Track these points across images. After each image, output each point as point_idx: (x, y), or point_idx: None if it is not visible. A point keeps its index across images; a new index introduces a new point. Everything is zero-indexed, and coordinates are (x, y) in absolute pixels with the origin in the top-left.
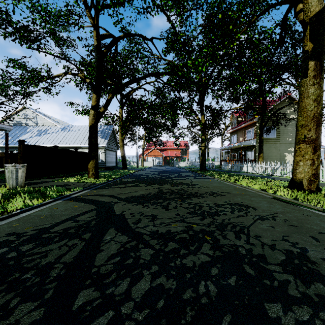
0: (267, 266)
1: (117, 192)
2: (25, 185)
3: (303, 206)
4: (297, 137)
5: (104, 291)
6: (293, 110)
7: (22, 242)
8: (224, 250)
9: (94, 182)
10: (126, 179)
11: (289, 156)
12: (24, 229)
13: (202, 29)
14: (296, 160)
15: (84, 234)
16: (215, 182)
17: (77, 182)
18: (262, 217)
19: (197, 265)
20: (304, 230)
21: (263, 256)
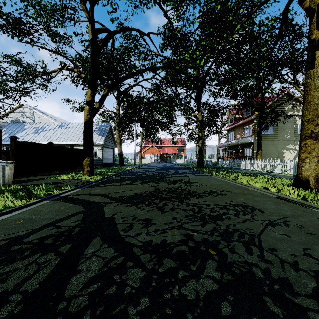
0: (296, 300)
1: (110, 191)
2: (15, 183)
3: (314, 208)
4: (302, 132)
5: None
6: (291, 107)
7: None
8: (234, 270)
9: (88, 180)
10: (122, 176)
11: (287, 153)
12: None
13: (199, 25)
14: (301, 156)
15: (62, 245)
16: (214, 180)
17: (71, 180)
18: (272, 222)
19: (202, 298)
20: None
21: (287, 281)
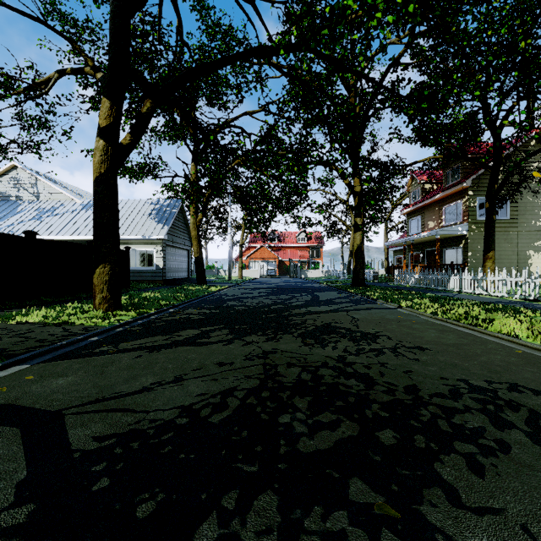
0: None
1: (100, 387)
2: None
3: None
4: None
5: None
6: None
7: None
8: None
9: (91, 324)
10: (189, 311)
11: (537, 257)
12: None
13: None
14: None
15: None
16: (421, 324)
17: (43, 325)
18: None
19: None
20: None
21: None
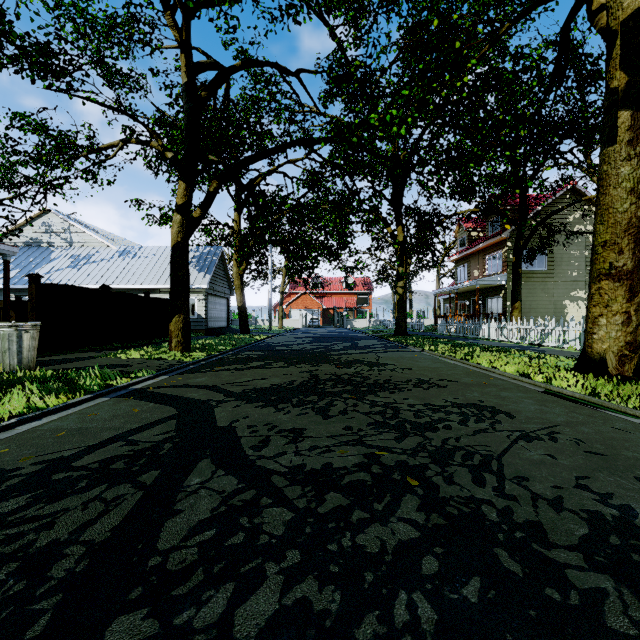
0: (549, 553)
1: (224, 380)
2: (40, 364)
3: (611, 411)
4: (594, 267)
5: (169, 619)
6: (580, 216)
7: (5, 493)
8: (449, 511)
9: (180, 359)
10: (246, 353)
11: (573, 306)
12: (17, 460)
13: (399, 54)
14: (592, 314)
15: (143, 472)
16: (426, 359)
17: (147, 359)
18: (527, 434)
19: (390, 550)
20: (621, 463)
21: (539, 526)
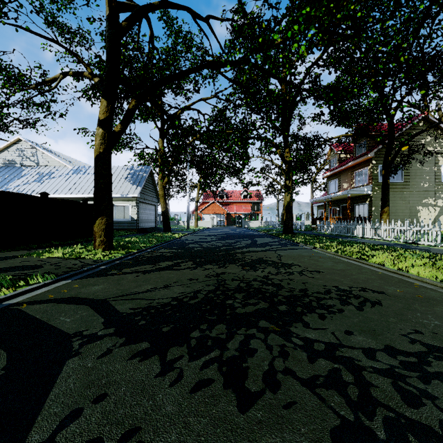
0: None
1: (121, 289)
2: None
3: None
4: None
5: None
6: (430, 140)
7: None
8: None
9: (97, 258)
10: (162, 251)
11: (425, 211)
12: None
13: (288, 11)
14: None
15: None
16: (324, 258)
17: (65, 259)
18: None
19: None
20: None
21: None
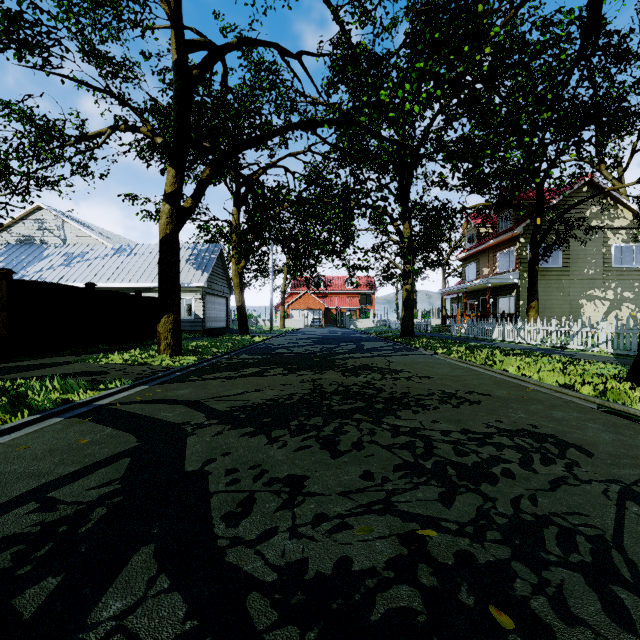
0: None
1: (210, 393)
2: (1, 372)
3: None
4: None
5: None
6: (597, 211)
7: None
8: None
9: (167, 365)
10: (243, 357)
11: (590, 306)
12: None
13: (406, 39)
14: None
15: (31, 582)
16: (442, 365)
17: (129, 365)
18: (630, 489)
19: None
20: None
21: None
